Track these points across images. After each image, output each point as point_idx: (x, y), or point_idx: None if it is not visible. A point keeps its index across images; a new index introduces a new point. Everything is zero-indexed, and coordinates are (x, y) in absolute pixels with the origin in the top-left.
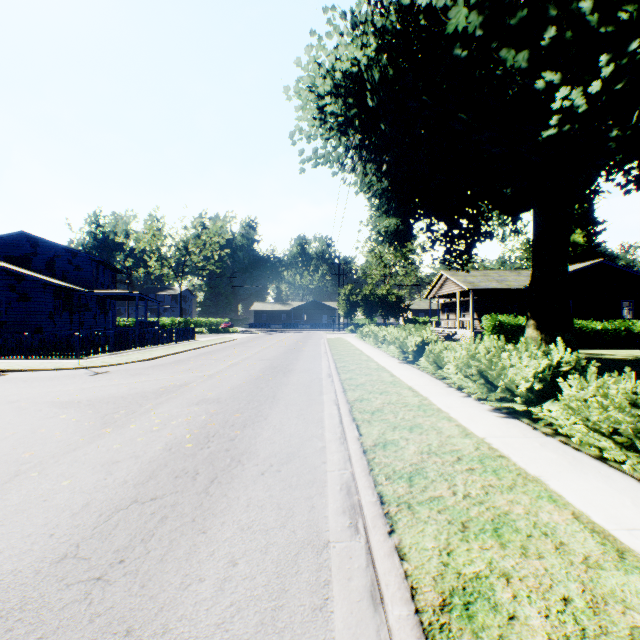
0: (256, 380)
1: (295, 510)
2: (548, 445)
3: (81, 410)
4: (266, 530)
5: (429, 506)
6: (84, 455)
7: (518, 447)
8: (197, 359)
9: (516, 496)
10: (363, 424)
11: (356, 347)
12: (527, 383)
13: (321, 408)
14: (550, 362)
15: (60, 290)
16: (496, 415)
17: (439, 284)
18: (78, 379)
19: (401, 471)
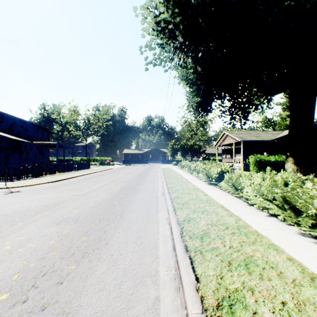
0: (113, 198)
1: None
2: None
3: None
4: None
5: None
6: None
7: None
8: (83, 181)
9: None
10: (196, 257)
11: (178, 173)
12: None
13: (156, 228)
14: None
15: (13, 141)
16: (313, 241)
17: (222, 138)
18: None
19: None
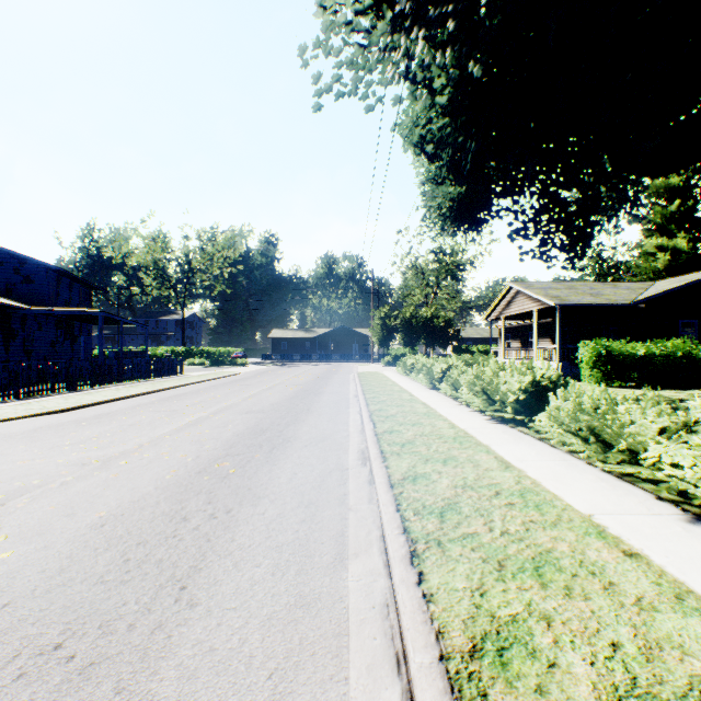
0: (195, 477)
1: None
2: None
3: None
4: None
5: None
6: None
7: None
8: (142, 410)
9: None
10: None
11: (401, 387)
12: None
13: None
14: None
15: None
16: None
17: (505, 301)
18: None
19: None
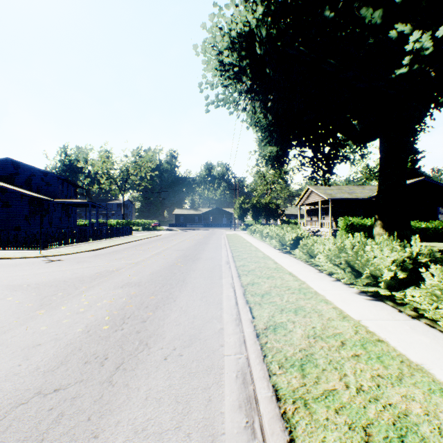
0: (171, 266)
1: (192, 405)
2: (417, 328)
3: (26, 292)
4: (160, 433)
5: (325, 403)
6: (11, 338)
7: (392, 330)
8: (130, 250)
9: (408, 390)
10: (255, 306)
11: (247, 240)
12: (390, 272)
13: (220, 291)
14: (410, 254)
15: (34, 199)
16: (364, 298)
17: (306, 195)
18: (35, 265)
19: (292, 358)
